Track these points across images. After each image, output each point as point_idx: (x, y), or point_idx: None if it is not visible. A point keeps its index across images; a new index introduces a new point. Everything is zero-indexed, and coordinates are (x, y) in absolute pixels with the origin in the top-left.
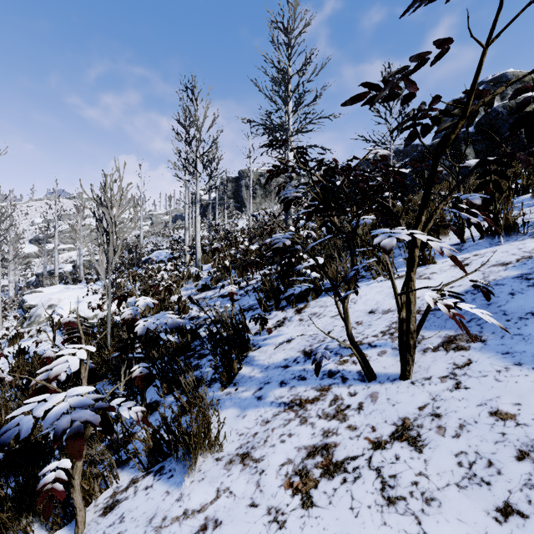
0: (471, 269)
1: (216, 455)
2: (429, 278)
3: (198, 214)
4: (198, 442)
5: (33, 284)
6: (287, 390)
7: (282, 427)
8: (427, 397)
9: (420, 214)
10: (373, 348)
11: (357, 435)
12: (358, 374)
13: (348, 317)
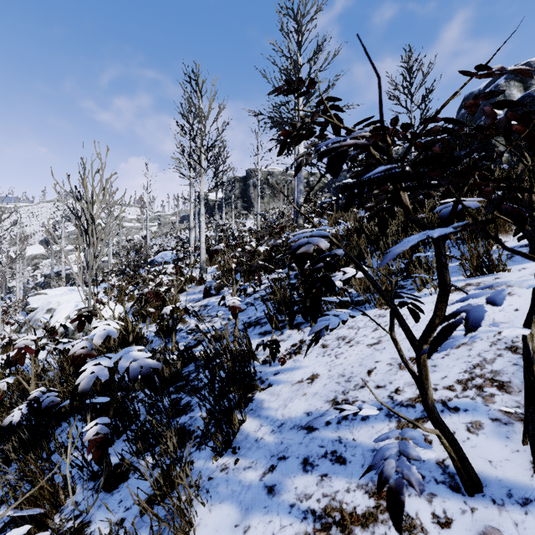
0: None
1: None
2: (508, 293)
3: (203, 213)
4: None
5: (42, 285)
6: (315, 482)
7: None
8: None
9: None
10: (453, 413)
11: None
12: (440, 469)
13: (427, 374)
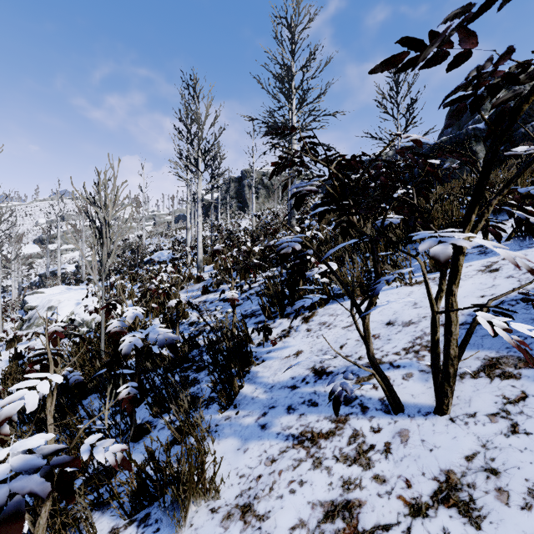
0: (503, 275)
1: (211, 503)
2: None
3: (200, 214)
4: (188, 491)
5: (36, 284)
6: (296, 419)
7: (291, 470)
8: (475, 442)
9: (469, 211)
10: (396, 369)
11: (387, 491)
12: (380, 402)
13: (369, 336)
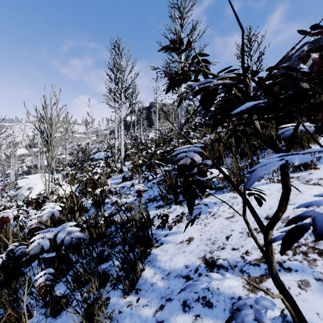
0: None
1: None
2: (319, 184)
3: (122, 129)
4: None
5: (26, 172)
6: (191, 321)
7: None
8: None
9: None
10: (287, 272)
11: None
12: (281, 317)
13: (272, 251)
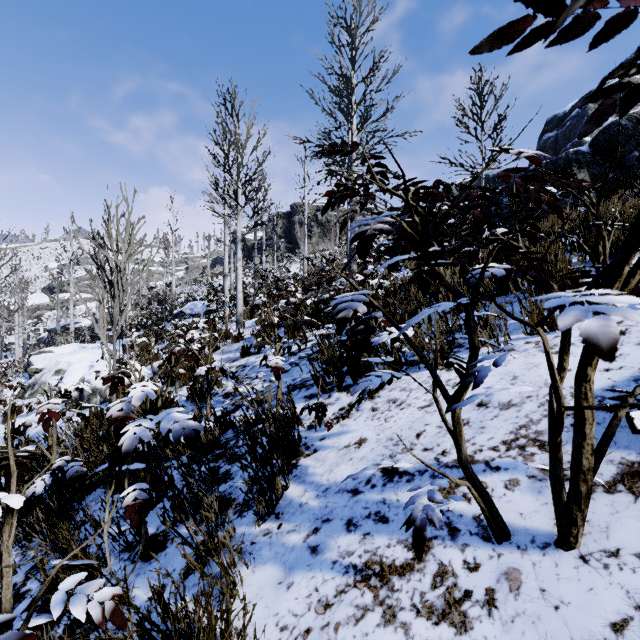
0: (632, 340)
1: None
2: None
3: (240, 258)
4: None
5: (45, 341)
6: (358, 541)
7: (352, 624)
8: (624, 601)
9: (621, 261)
10: (494, 472)
11: None
12: (476, 522)
13: (461, 431)
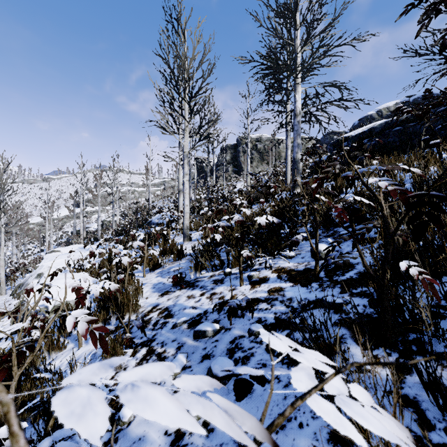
0: None
1: None
2: None
3: (186, 172)
4: None
5: (70, 240)
6: None
7: None
8: None
9: None
10: None
11: None
12: None
13: None
